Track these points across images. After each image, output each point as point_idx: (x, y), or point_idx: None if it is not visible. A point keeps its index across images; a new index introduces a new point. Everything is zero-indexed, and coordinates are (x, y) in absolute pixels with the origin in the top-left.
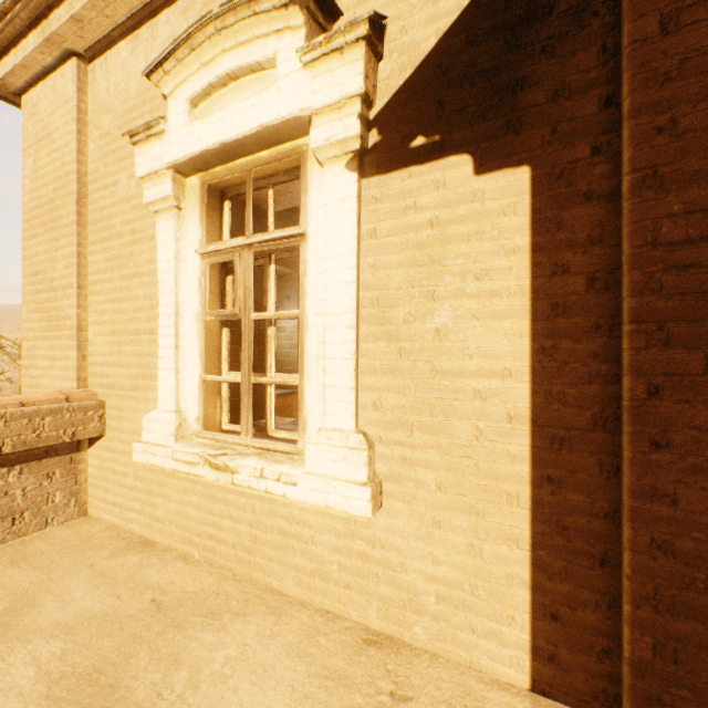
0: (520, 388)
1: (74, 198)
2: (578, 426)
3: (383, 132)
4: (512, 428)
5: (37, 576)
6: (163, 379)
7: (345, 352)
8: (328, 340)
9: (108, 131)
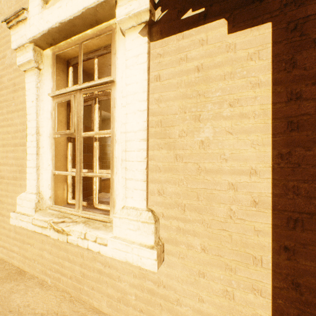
0: (263, 183)
1: None
2: (308, 211)
3: (164, 9)
4: (257, 211)
5: None
6: (29, 173)
7: (139, 156)
8: (128, 148)
9: (1, 25)
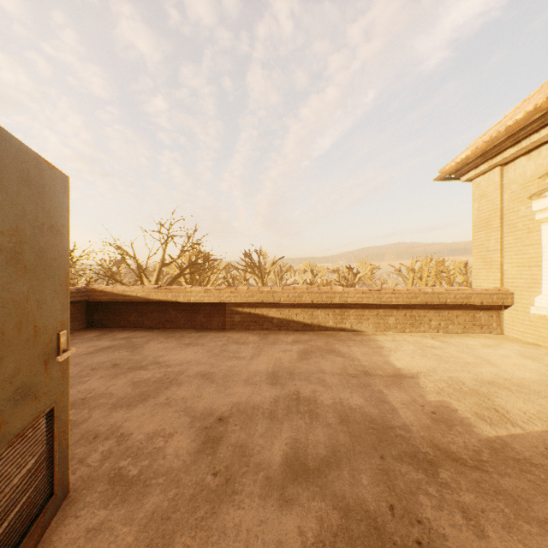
0: None
1: (498, 218)
2: None
3: None
4: None
5: (497, 341)
6: (543, 284)
7: None
8: None
9: (514, 191)
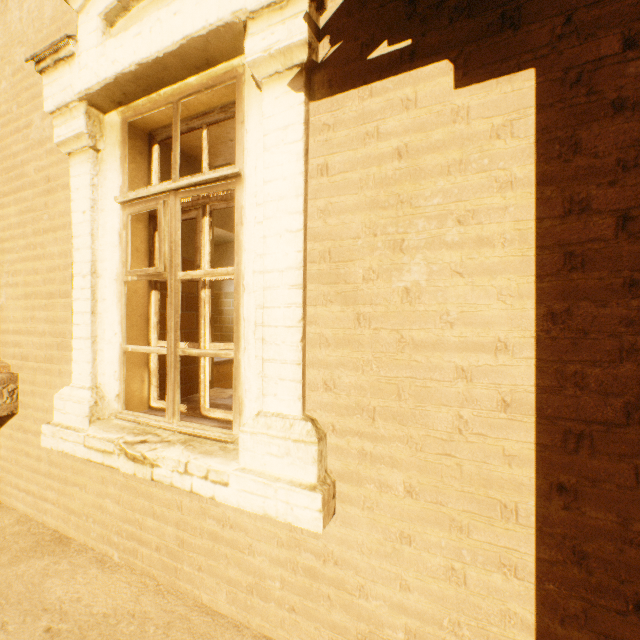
0: (519, 366)
1: None
2: (602, 419)
3: (336, 41)
4: (509, 419)
5: None
6: (77, 350)
7: (289, 318)
8: (267, 303)
9: (21, 65)
